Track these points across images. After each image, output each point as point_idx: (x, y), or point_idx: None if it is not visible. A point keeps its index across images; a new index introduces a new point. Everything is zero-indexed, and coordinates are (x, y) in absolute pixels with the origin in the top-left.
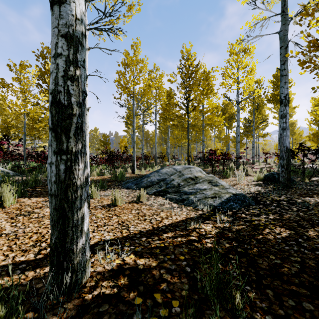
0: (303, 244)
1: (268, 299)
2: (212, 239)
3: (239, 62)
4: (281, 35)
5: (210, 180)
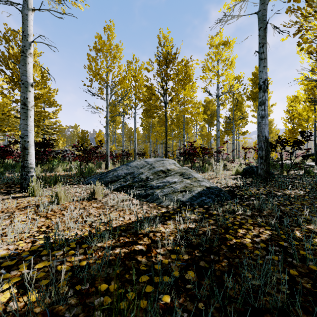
0: (290, 250)
1: None
2: (167, 248)
3: (219, 54)
4: (260, 15)
5: (183, 173)
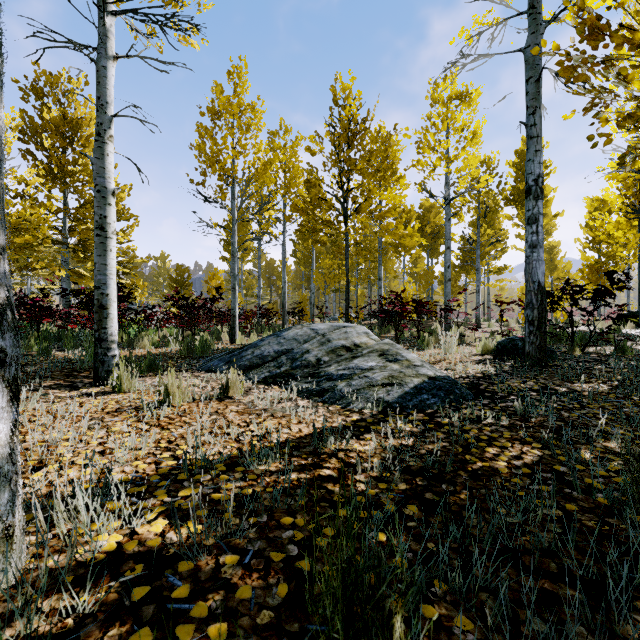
0: (570, 478)
1: (484, 620)
2: (370, 474)
3: (451, 118)
4: (529, 54)
5: (384, 351)
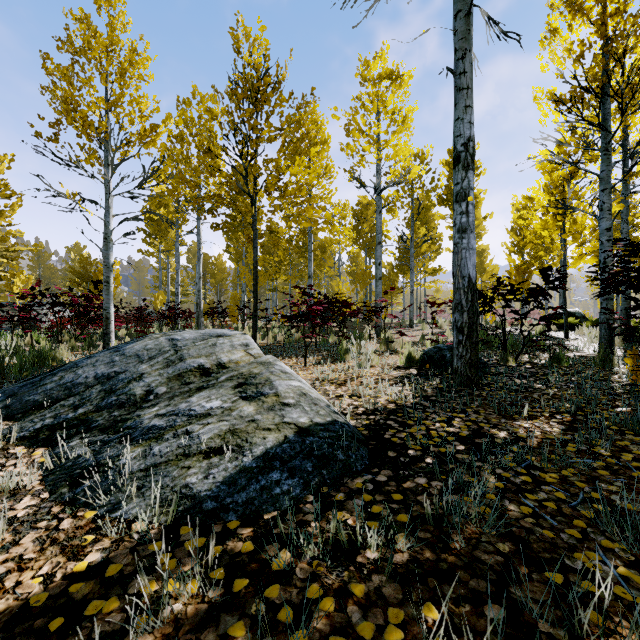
0: None
1: None
2: None
3: (381, 99)
4: None
5: (249, 377)
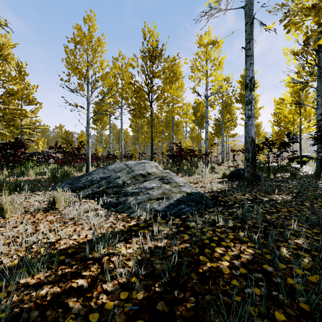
0: (276, 279)
1: None
2: (119, 280)
3: (208, 54)
4: (247, 9)
5: (163, 177)
